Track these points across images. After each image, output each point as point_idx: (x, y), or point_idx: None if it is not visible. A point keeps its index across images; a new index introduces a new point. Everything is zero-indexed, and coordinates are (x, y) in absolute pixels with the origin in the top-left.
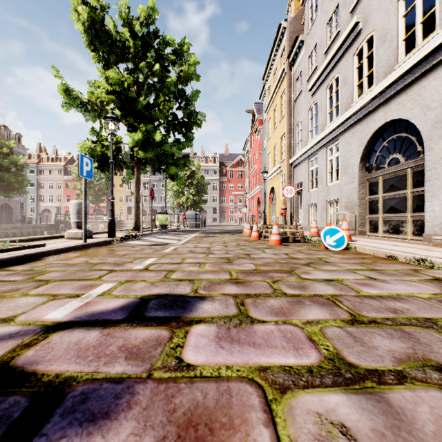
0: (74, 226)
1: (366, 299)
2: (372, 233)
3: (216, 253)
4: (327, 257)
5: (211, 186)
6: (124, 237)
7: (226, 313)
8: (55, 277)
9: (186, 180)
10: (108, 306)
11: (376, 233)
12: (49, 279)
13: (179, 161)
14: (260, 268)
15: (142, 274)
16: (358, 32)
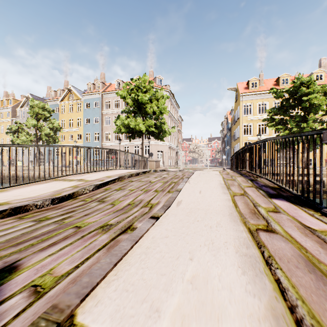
0: None
1: None
2: None
3: None
4: None
5: None
6: None
7: None
8: None
9: None
10: None
11: None
12: None
13: None
14: None
15: None
16: None
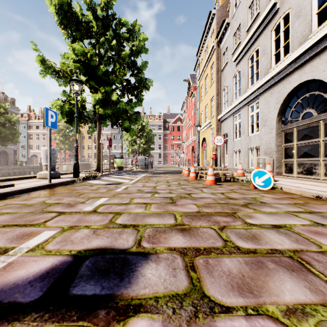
0: (45, 169)
1: None
2: (287, 173)
3: (161, 192)
4: (260, 197)
5: (157, 137)
6: (86, 177)
7: (175, 288)
8: (0, 222)
9: (138, 133)
10: (29, 271)
11: (291, 174)
12: None
13: (132, 116)
14: (202, 210)
15: (88, 218)
16: (276, 11)
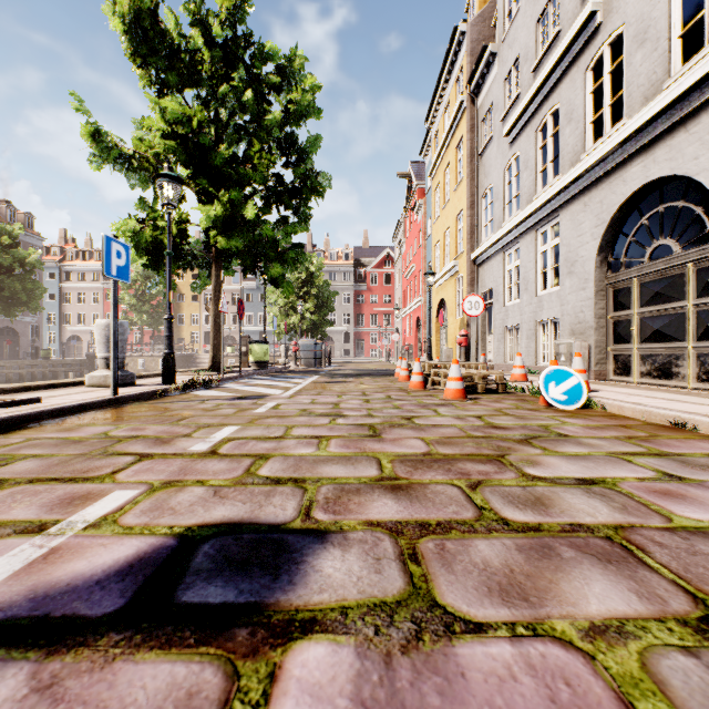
0: (102, 365)
1: (698, 540)
2: (620, 376)
3: (350, 414)
4: (558, 425)
5: (341, 298)
6: (190, 383)
7: (379, 593)
8: (22, 474)
9: (299, 288)
10: (95, 563)
11: (626, 377)
12: (7, 478)
13: (287, 254)
14: (436, 450)
15: (202, 465)
16: (595, 30)
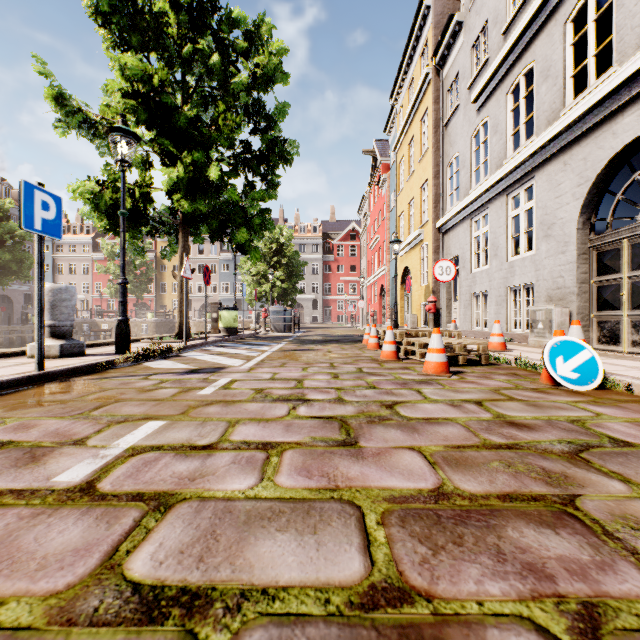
0: (46, 334)
1: None
2: (606, 345)
3: (315, 399)
4: (596, 420)
5: (310, 268)
6: (143, 353)
7: None
8: None
9: (270, 258)
10: None
11: (614, 346)
12: None
13: (254, 219)
14: (450, 481)
15: (38, 532)
16: None
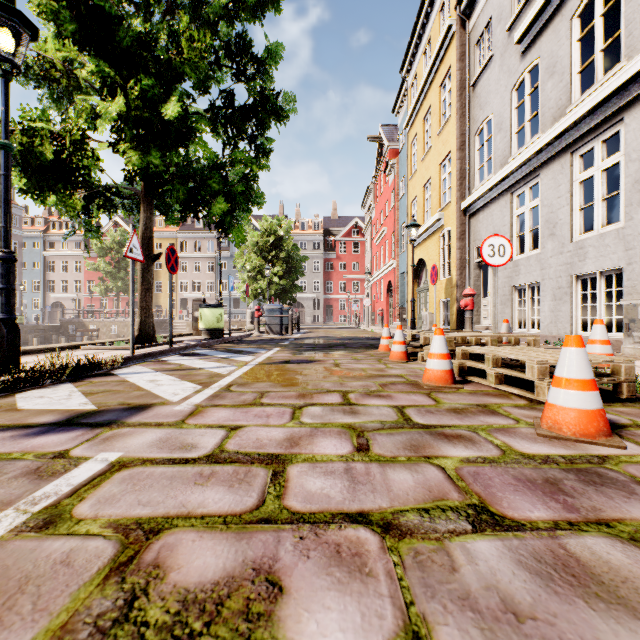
0: None
1: None
2: None
3: None
4: None
5: (311, 265)
6: (28, 374)
7: None
8: None
9: (267, 252)
10: None
11: None
12: None
13: (236, 187)
14: None
15: None
16: None
